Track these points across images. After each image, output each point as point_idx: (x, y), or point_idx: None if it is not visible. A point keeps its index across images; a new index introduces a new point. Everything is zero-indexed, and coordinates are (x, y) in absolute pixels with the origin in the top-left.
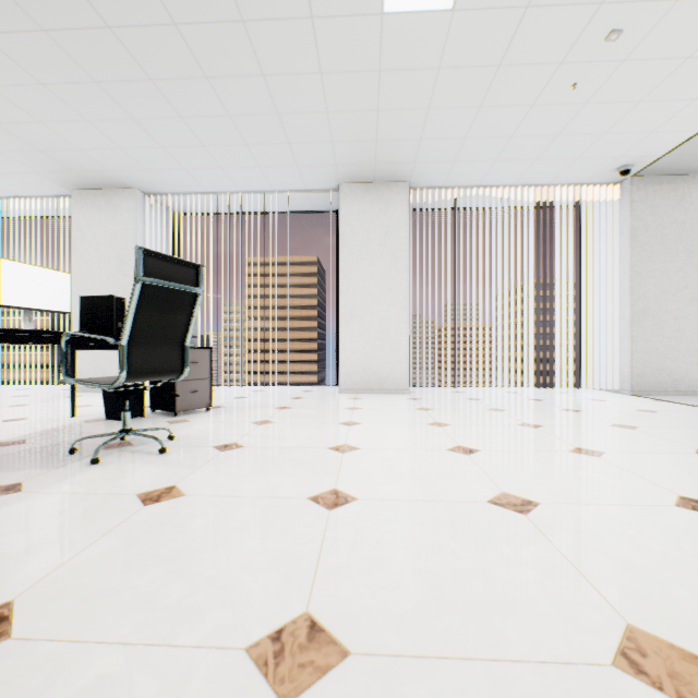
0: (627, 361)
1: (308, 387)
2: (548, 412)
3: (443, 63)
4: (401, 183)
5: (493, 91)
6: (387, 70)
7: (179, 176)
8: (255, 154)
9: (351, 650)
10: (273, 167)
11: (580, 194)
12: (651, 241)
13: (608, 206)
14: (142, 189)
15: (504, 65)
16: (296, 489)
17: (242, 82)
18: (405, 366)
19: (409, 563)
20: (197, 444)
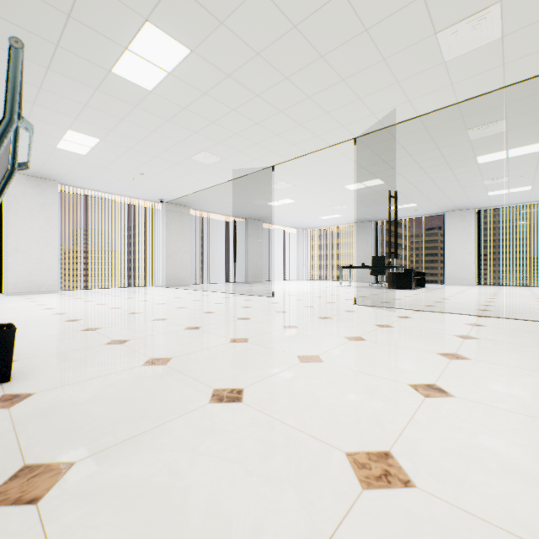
0: (165, 274)
1: None
2: (127, 293)
3: (81, 161)
4: (54, 181)
5: (103, 172)
6: (55, 155)
7: None
8: None
9: (70, 313)
10: None
11: (149, 203)
12: (173, 228)
13: (159, 210)
14: None
15: (107, 168)
16: (34, 309)
17: None
18: (56, 279)
19: (77, 309)
20: None
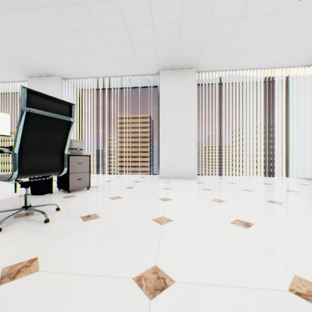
0: None
1: (143, 175)
2: (279, 192)
3: None
4: (192, 69)
5: (249, 5)
6: None
7: (78, 68)
8: (115, 53)
9: None
10: (124, 61)
11: (288, 73)
12: None
13: (303, 79)
14: (61, 76)
15: None
16: (125, 265)
17: (104, 5)
18: (193, 165)
19: None
20: (72, 214)
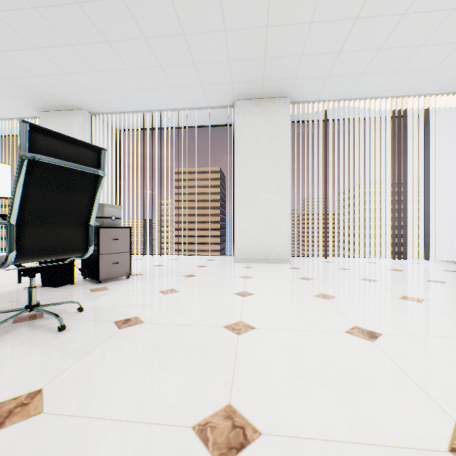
0: None
1: (211, 257)
2: (417, 284)
3: None
4: (283, 98)
5: None
6: None
7: (113, 97)
8: (169, 75)
9: None
10: (183, 87)
11: (427, 104)
12: None
13: (451, 113)
14: (88, 109)
15: None
16: (180, 403)
17: (152, 1)
18: (286, 242)
19: None
20: (101, 318)
